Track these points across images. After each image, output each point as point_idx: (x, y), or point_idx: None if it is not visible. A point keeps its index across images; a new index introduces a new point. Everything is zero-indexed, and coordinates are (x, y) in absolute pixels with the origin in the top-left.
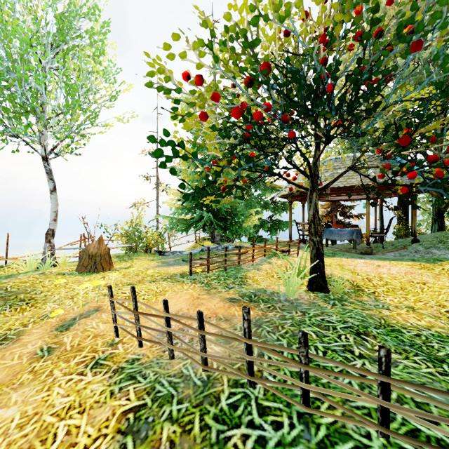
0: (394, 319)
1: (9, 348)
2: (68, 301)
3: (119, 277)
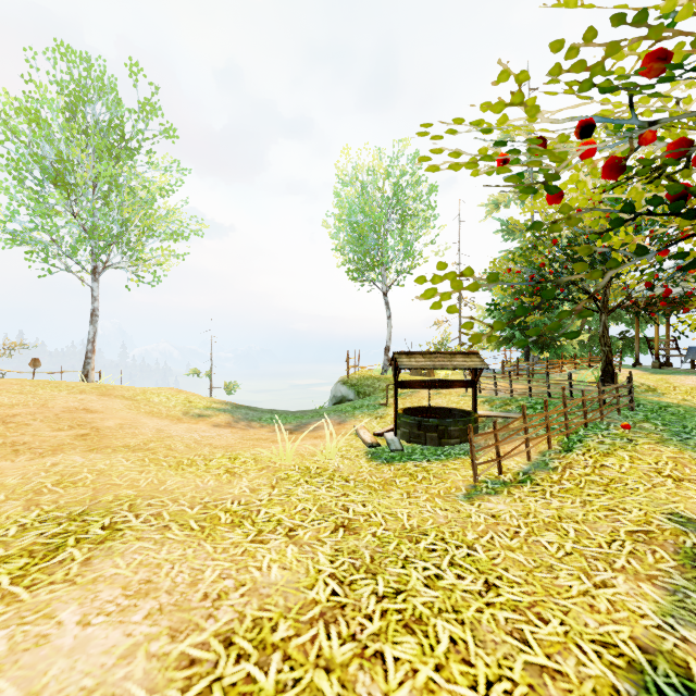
0: (649, 398)
1: (418, 393)
2: None
3: None
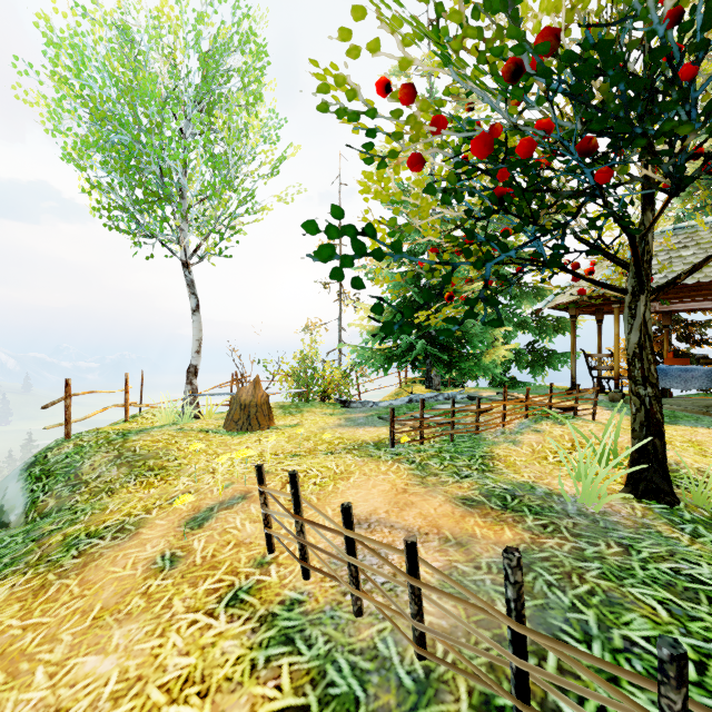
0: None
1: (124, 546)
2: (207, 477)
3: (281, 441)
